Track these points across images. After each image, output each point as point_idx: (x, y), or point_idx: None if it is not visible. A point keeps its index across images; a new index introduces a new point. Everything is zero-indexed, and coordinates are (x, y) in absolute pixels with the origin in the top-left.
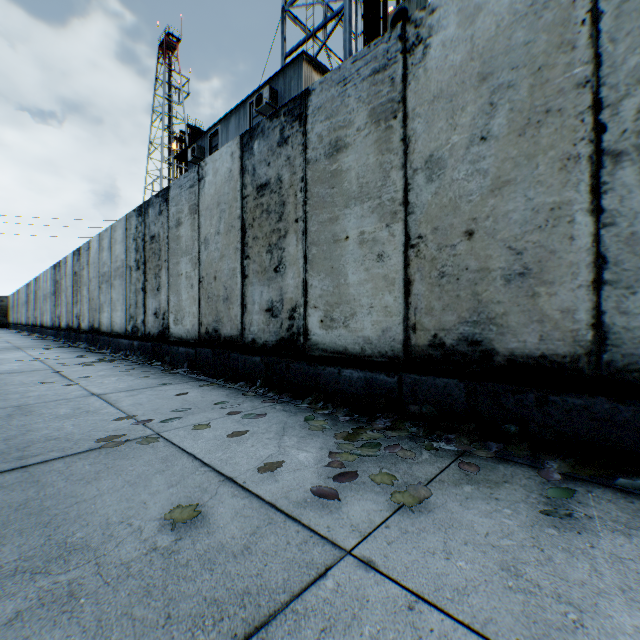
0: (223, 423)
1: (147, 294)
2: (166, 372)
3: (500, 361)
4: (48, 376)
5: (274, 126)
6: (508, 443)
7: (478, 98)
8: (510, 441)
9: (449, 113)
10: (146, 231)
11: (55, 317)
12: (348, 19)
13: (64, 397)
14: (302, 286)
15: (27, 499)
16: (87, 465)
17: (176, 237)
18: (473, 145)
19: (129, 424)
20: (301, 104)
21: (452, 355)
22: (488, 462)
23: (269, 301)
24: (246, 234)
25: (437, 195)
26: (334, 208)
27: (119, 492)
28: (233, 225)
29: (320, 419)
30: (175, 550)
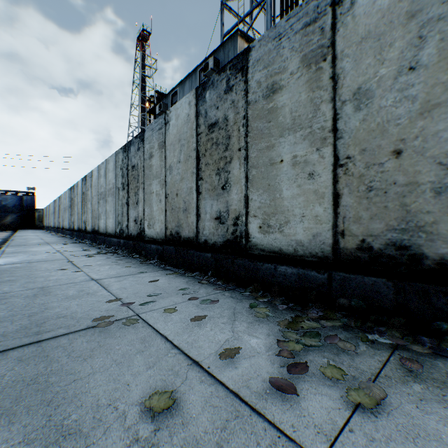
0: (186, 307)
1: (129, 207)
2: (142, 263)
3: (429, 264)
4: (64, 264)
5: (221, 78)
6: (440, 339)
7: (406, 34)
8: (442, 337)
9: (376, 50)
10: (129, 162)
11: (71, 222)
12: (269, 5)
13: (73, 281)
14: (244, 200)
15: (37, 374)
16: (84, 342)
17: (149, 166)
18: (401, 75)
19: (116, 305)
20: (243, 59)
21: (379, 257)
22: (424, 357)
23: (218, 211)
24: (200, 161)
25: (364, 121)
26: (270, 138)
27: (107, 371)
28: (190, 155)
29: (261, 306)
30: (154, 443)
